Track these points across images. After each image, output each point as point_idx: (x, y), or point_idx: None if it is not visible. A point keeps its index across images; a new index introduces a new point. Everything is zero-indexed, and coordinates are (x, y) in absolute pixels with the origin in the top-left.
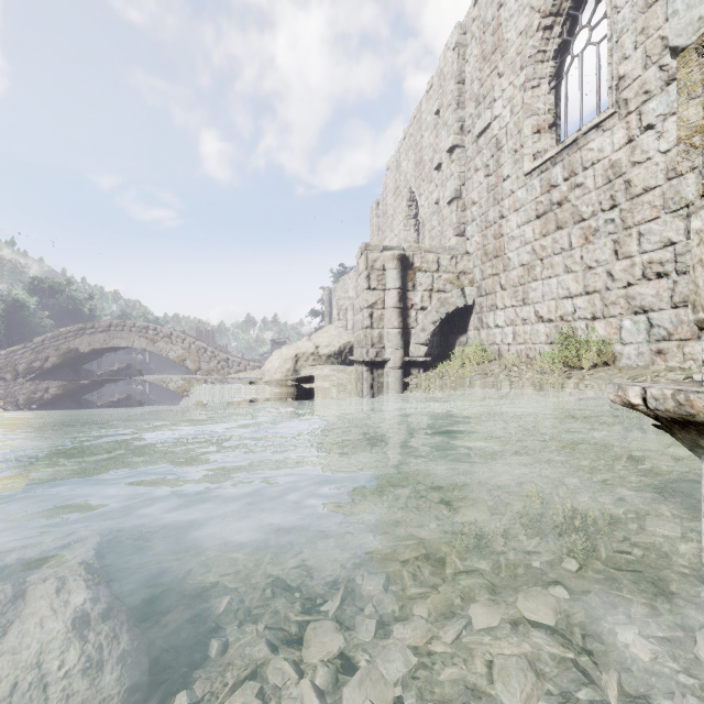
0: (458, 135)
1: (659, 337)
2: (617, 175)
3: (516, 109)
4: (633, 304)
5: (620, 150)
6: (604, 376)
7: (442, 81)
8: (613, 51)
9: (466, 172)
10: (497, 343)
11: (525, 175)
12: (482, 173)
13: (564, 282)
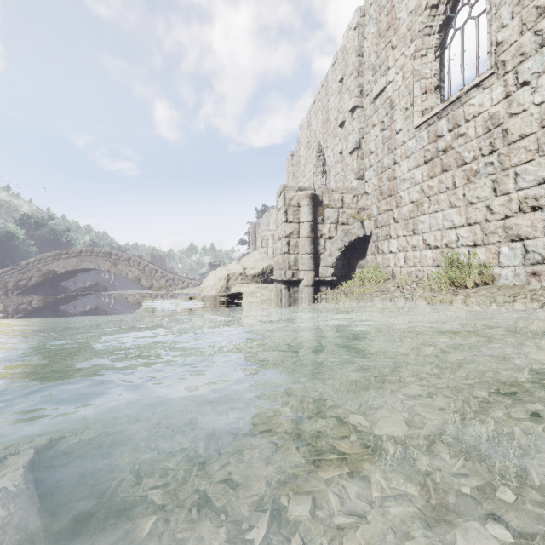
0: (358, 98)
1: (534, 261)
2: (496, 125)
3: (407, 74)
4: (510, 233)
5: (499, 104)
6: (486, 294)
7: (345, 55)
8: (492, 21)
9: (365, 127)
10: (391, 266)
11: (414, 128)
12: (378, 128)
13: (449, 215)
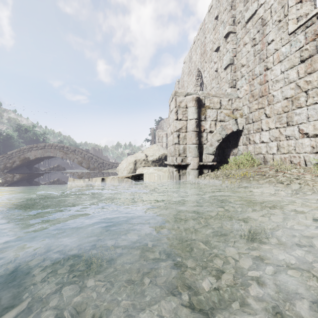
0: (231, 26)
1: None
2: None
3: None
4: None
5: None
6: None
7: None
8: None
9: (237, 48)
10: (263, 153)
11: (289, 34)
12: (249, 45)
13: None
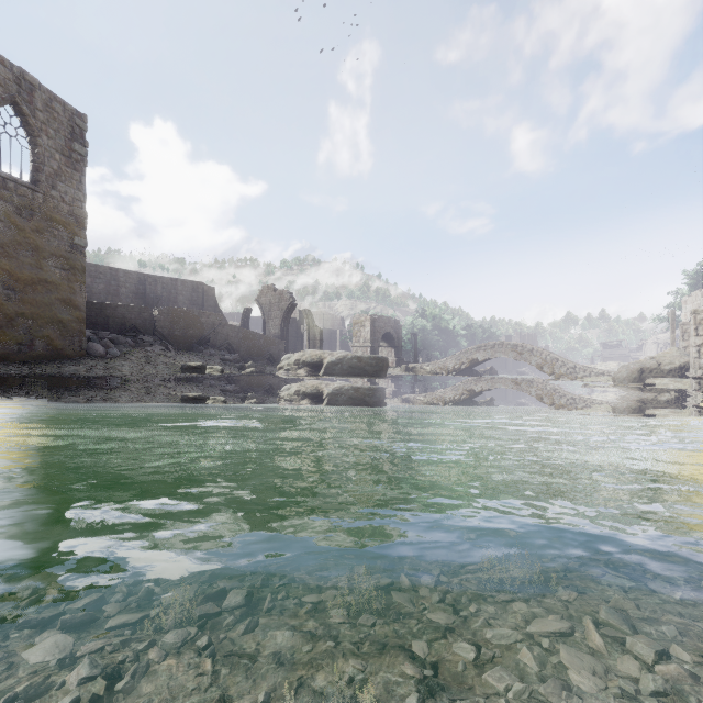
0: None
1: None
2: None
3: None
4: None
5: None
6: None
7: None
8: None
9: None
10: None
11: None
12: None
13: None
